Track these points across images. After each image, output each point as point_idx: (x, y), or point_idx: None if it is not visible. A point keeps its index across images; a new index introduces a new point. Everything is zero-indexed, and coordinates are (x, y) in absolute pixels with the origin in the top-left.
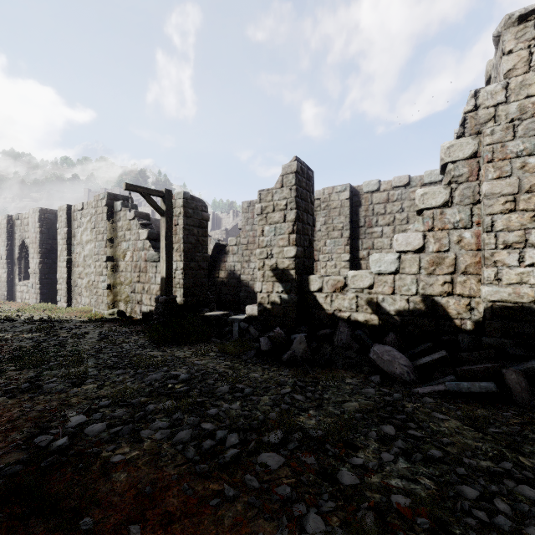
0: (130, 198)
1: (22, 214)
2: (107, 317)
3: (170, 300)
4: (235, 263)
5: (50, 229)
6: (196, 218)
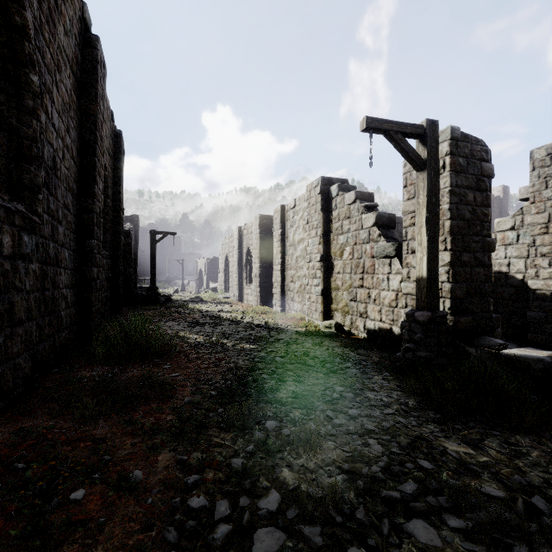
0: (346, 181)
1: (248, 224)
2: (322, 329)
3: (435, 319)
4: (510, 260)
5: (267, 234)
6: (471, 173)
